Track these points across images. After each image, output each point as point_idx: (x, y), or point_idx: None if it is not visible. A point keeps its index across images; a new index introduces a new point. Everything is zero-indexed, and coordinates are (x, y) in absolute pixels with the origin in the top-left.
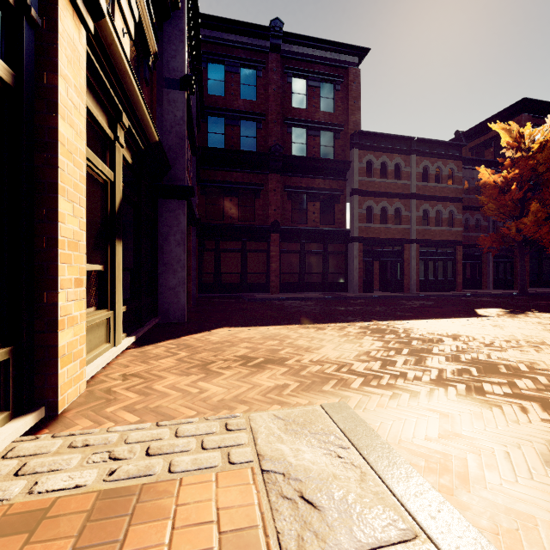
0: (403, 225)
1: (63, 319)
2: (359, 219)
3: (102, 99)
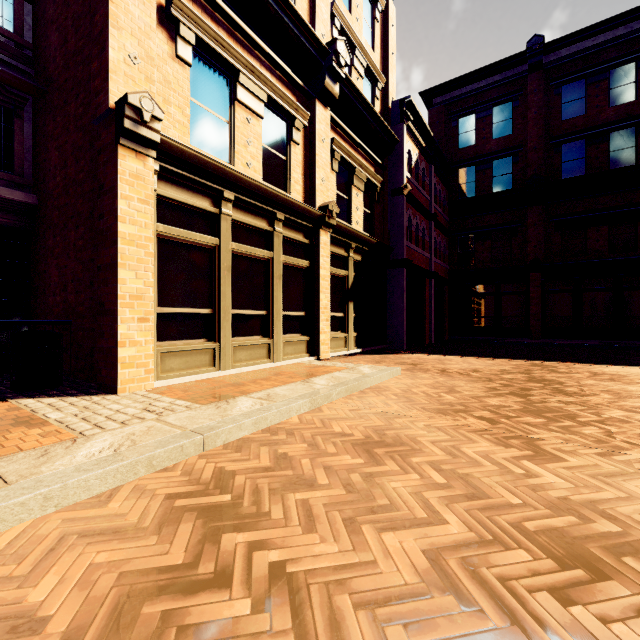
0: None
1: (322, 331)
2: None
3: (341, 243)
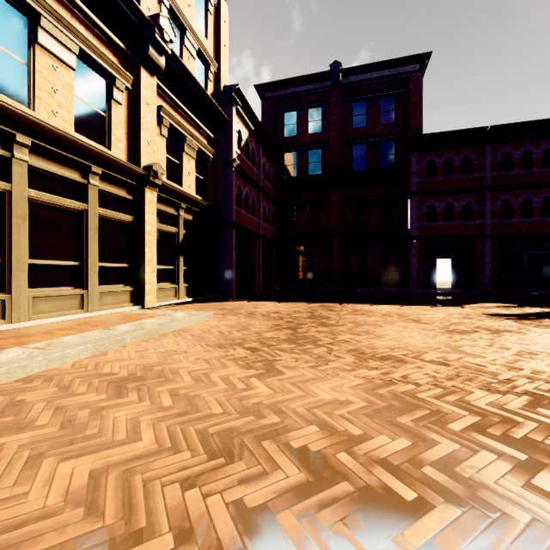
0: (473, 220)
1: (147, 282)
2: (418, 219)
3: (171, 203)
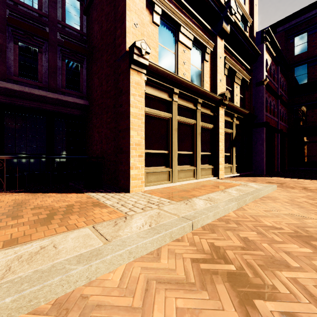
0: None
1: (220, 163)
2: None
3: (229, 115)
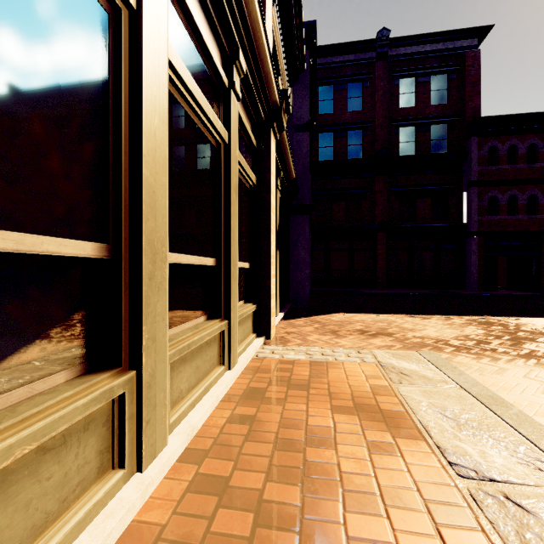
0: (540, 215)
1: (271, 294)
2: (479, 212)
3: None
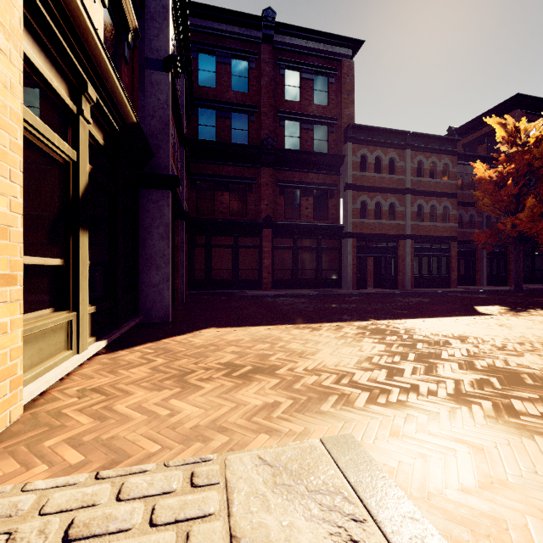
0: (397, 221)
1: None
2: (353, 214)
3: (59, 61)
